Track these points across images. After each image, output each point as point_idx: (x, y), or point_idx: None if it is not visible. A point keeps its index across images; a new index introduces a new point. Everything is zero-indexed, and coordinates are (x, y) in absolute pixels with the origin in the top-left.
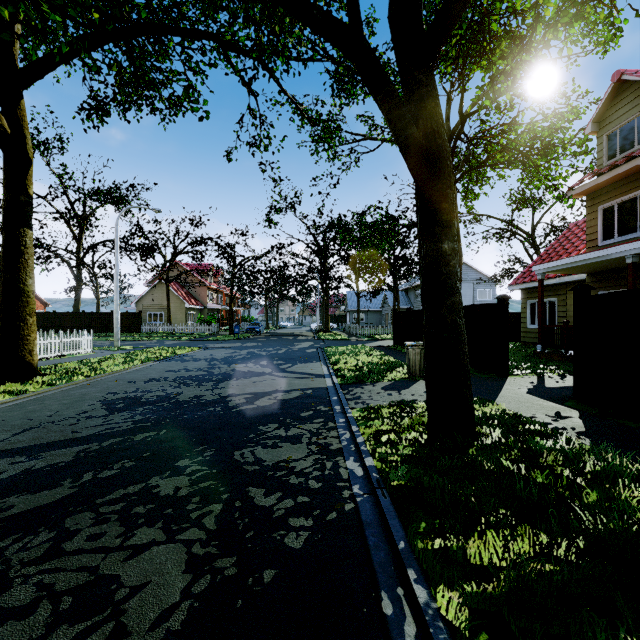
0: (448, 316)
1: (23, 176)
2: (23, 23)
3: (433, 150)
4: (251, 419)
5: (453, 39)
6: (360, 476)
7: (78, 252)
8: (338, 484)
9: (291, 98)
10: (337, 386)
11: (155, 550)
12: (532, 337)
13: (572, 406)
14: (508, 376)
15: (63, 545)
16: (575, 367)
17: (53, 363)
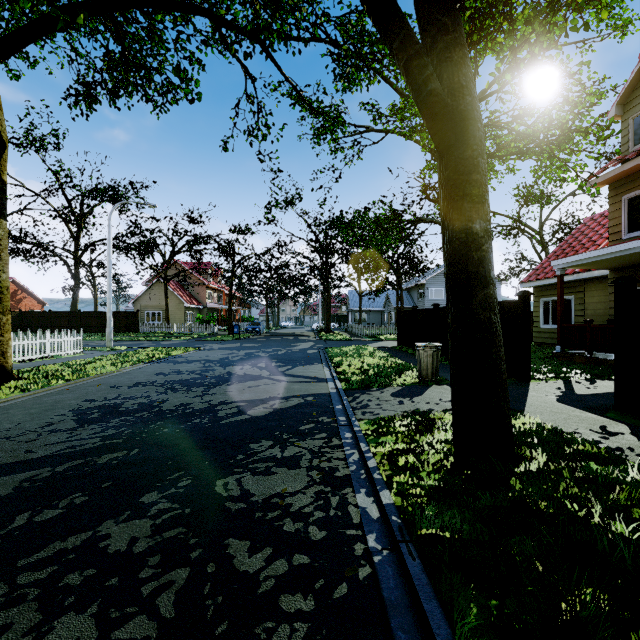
0: (481, 312)
1: None
2: None
3: (461, 110)
4: (242, 434)
5: (467, 12)
6: (375, 519)
7: (75, 251)
8: (347, 532)
9: (291, 82)
10: (341, 392)
11: None
12: (546, 337)
13: (616, 418)
14: (530, 381)
15: None
16: (617, 372)
17: (36, 365)
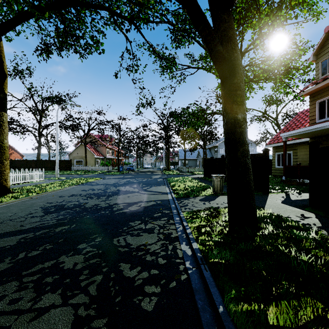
0: (241, 158)
1: (2, 83)
2: None
3: (232, 60)
4: (125, 218)
5: (238, 9)
6: (190, 255)
7: (39, 129)
8: (176, 261)
9: (149, 43)
10: (174, 199)
11: (52, 312)
12: (278, 172)
13: (309, 210)
14: (269, 193)
15: None
16: (310, 188)
17: (21, 186)
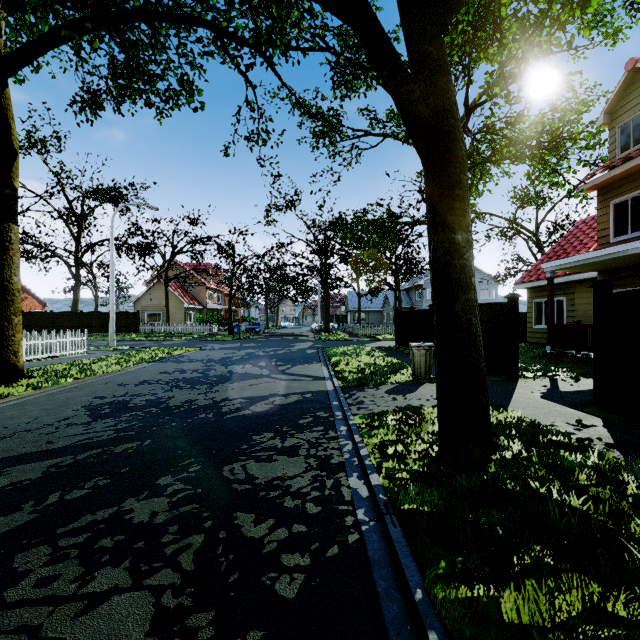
0: (462, 315)
1: (8, 168)
2: None
3: (445, 131)
4: (245, 427)
5: (459, 25)
6: (365, 497)
7: (76, 251)
8: (340, 508)
9: (290, 90)
10: (338, 389)
11: (116, 601)
12: (539, 337)
13: (593, 413)
14: (518, 379)
15: (4, 593)
16: (595, 370)
17: (43, 364)
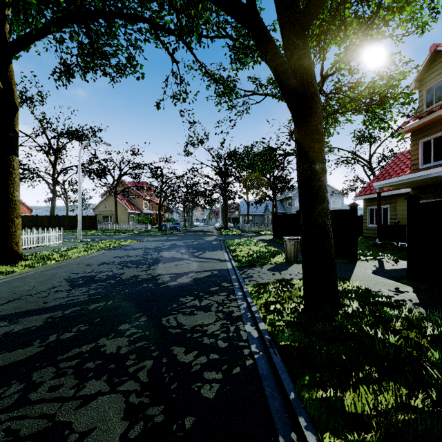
0: (319, 218)
1: (12, 118)
2: (9, 6)
3: (308, 96)
4: (174, 293)
5: (317, 21)
6: (256, 337)
7: (53, 174)
8: (240, 344)
9: (202, 64)
10: (235, 268)
11: (100, 400)
12: (371, 233)
13: (406, 283)
14: (357, 261)
15: (29, 395)
16: (408, 255)
17: (34, 251)
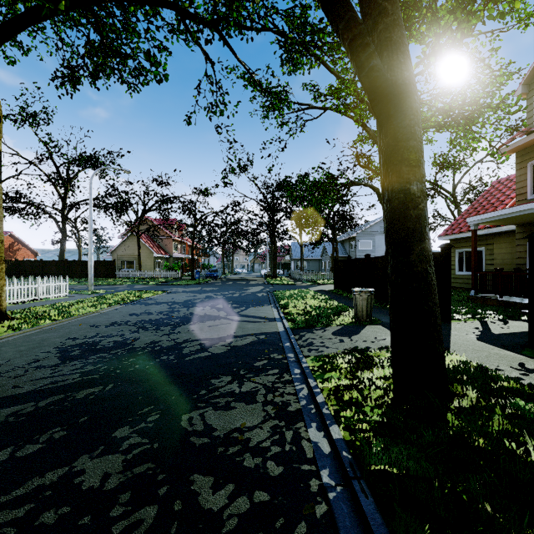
0: (418, 264)
1: None
2: None
3: (399, 84)
4: (204, 370)
5: None
6: (327, 454)
7: (63, 209)
8: (302, 468)
9: (244, 65)
10: (289, 331)
11: None
12: (460, 282)
13: (531, 356)
14: (451, 321)
15: None
16: (531, 315)
17: (27, 307)
